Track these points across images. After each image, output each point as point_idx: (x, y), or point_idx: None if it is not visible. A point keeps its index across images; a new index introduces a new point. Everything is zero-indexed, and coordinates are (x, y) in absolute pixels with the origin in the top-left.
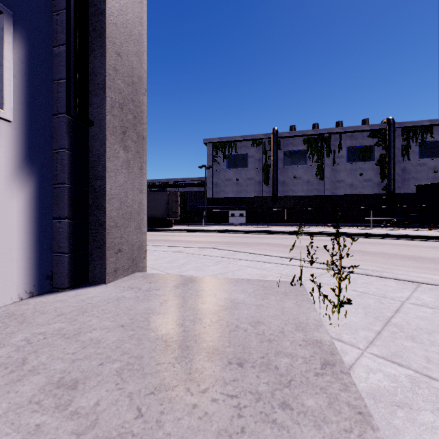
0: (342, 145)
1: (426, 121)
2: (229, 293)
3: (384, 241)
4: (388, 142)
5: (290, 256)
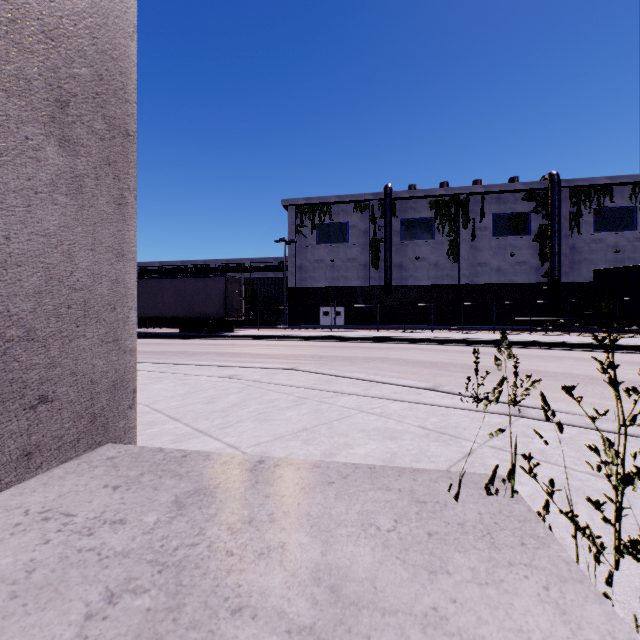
0: (485, 212)
1: (605, 179)
2: (325, 536)
3: (559, 353)
4: (551, 208)
5: (430, 386)
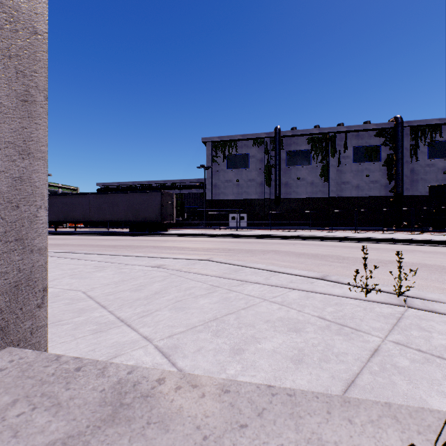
0: (348, 145)
1: (436, 120)
2: None
3: (408, 247)
4: (396, 141)
5: (319, 276)
